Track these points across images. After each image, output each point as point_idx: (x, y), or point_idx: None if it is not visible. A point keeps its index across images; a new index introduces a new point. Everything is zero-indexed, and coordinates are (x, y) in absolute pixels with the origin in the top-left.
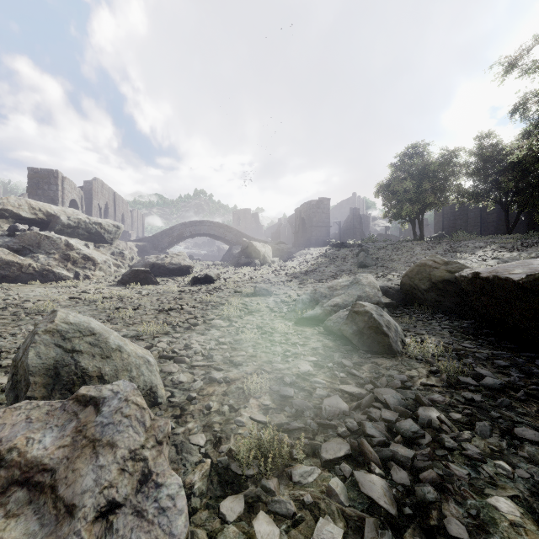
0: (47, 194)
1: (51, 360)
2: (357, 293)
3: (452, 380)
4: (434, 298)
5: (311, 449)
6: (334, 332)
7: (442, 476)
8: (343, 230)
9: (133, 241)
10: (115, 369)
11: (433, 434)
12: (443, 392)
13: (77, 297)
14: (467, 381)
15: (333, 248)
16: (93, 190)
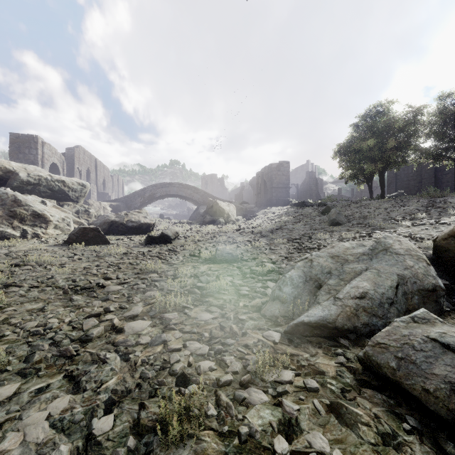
0: (28, 158)
1: None
2: (394, 270)
3: None
4: None
5: None
6: (410, 393)
7: None
8: (300, 192)
9: (108, 201)
10: None
11: None
12: None
13: None
14: None
15: (293, 207)
16: (74, 156)
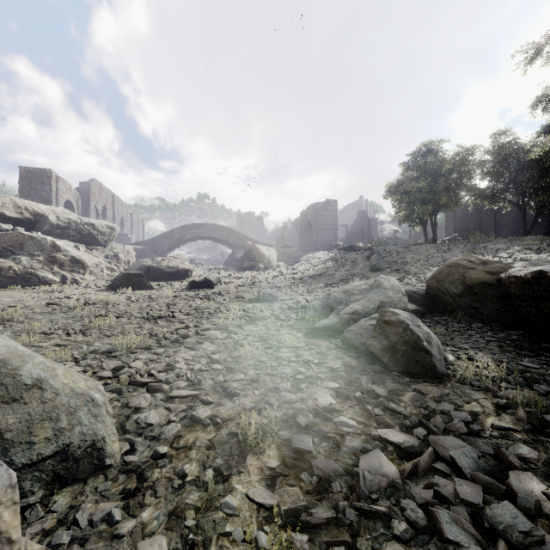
0: (40, 195)
1: None
2: (379, 298)
3: (534, 419)
4: (468, 304)
5: None
6: (356, 346)
7: None
8: (350, 233)
9: (131, 244)
10: (28, 419)
11: None
12: (530, 442)
13: (56, 303)
14: None
15: (341, 252)
16: (90, 192)
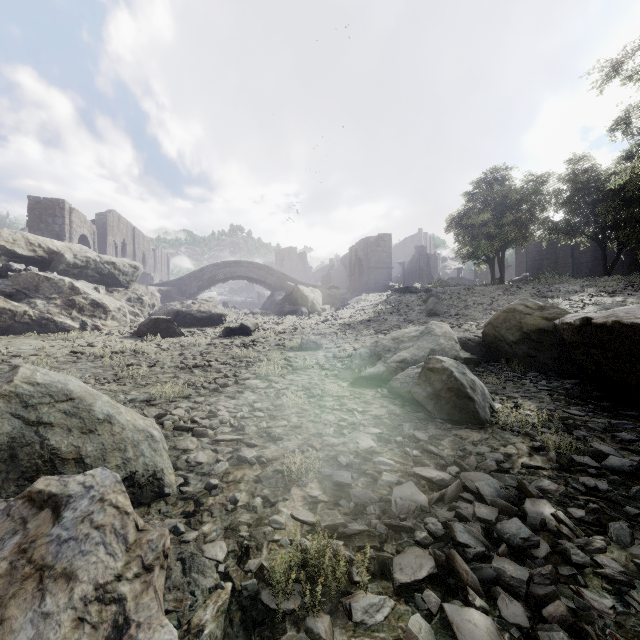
0: (51, 229)
1: (4, 437)
2: (429, 346)
3: (564, 459)
4: (525, 352)
5: (378, 565)
6: (402, 395)
7: (575, 610)
8: (407, 272)
9: (155, 285)
10: (102, 448)
11: (550, 541)
12: (554, 477)
13: (80, 352)
14: (585, 461)
15: (395, 294)
16: (107, 224)
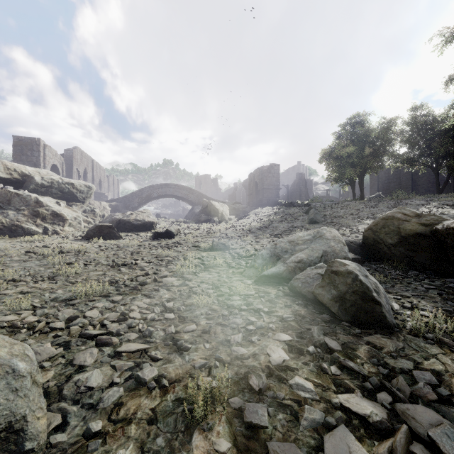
0: (30, 160)
1: None
2: (322, 248)
3: None
4: (403, 253)
5: None
6: (304, 294)
7: None
8: (290, 192)
9: (107, 201)
10: None
11: None
12: None
13: (33, 252)
14: None
15: (282, 208)
16: (72, 157)
